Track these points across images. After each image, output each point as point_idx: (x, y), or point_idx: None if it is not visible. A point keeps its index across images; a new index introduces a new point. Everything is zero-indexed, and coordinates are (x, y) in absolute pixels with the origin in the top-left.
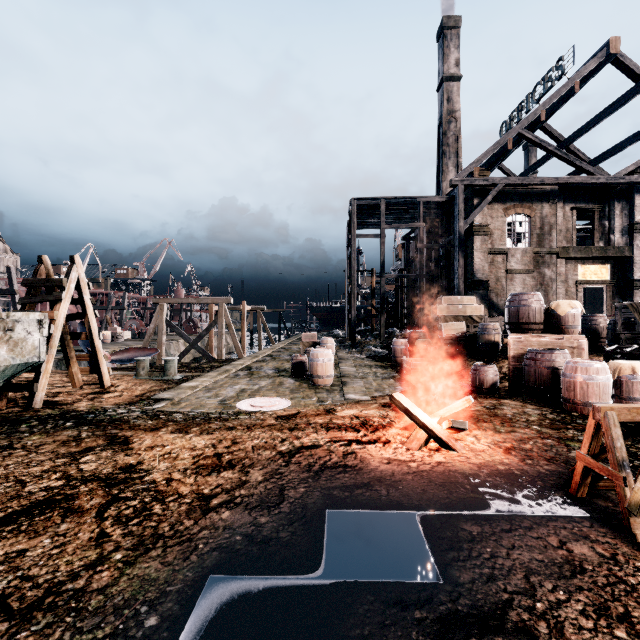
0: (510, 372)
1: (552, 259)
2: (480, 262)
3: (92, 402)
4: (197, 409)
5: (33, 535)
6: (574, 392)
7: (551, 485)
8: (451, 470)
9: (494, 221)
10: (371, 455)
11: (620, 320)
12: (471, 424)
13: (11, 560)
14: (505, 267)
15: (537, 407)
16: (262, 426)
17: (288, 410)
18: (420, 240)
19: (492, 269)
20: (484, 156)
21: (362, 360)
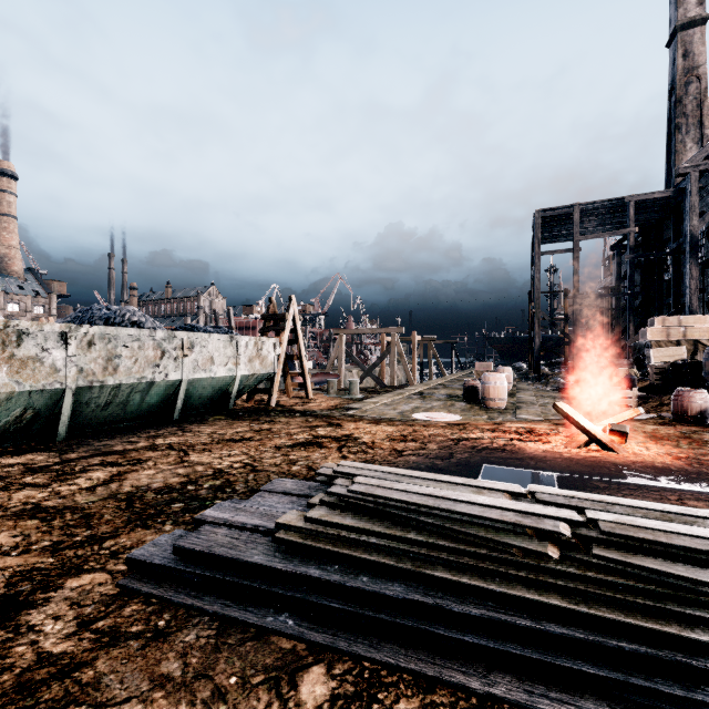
0: None
1: None
2: None
3: (303, 407)
4: (381, 416)
5: (309, 452)
6: None
7: (705, 478)
8: (602, 461)
9: None
10: (529, 447)
11: None
12: (649, 440)
13: (304, 457)
14: None
15: None
16: (435, 426)
17: (458, 421)
18: (630, 249)
19: None
20: None
21: (546, 392)
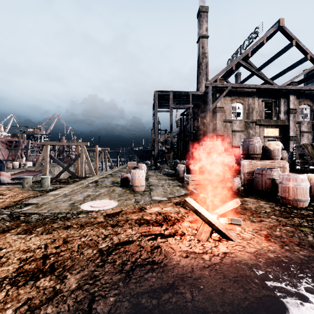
0: (245, 181)
1: (253, 125)
2: (219, 126)
3: None
4: (52, 210)
5: None
6: (288, 193)
7: None
8: (236, 261)
9: (226, 105)
10: (172, 249)
11: (297, 153)
12: (234, 216)
13: None
14: (231, 129)
15: (266, 202)
16: (92, 224)
17: (115, 209)
18: (190, 114)
19: (225, 129)
20: (222, 72)
21: (161, 176)
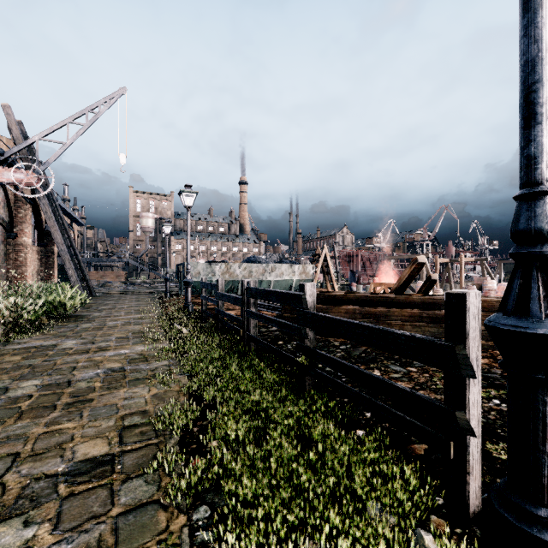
0: None
1: None
2: None
3: None
4: None
5: None
6: None
7: None
8: None
9: None
10: None
11: None
12: None
13: None
14: None
15: None
16: None
17: None
18: None
19: None
20: None
21: None
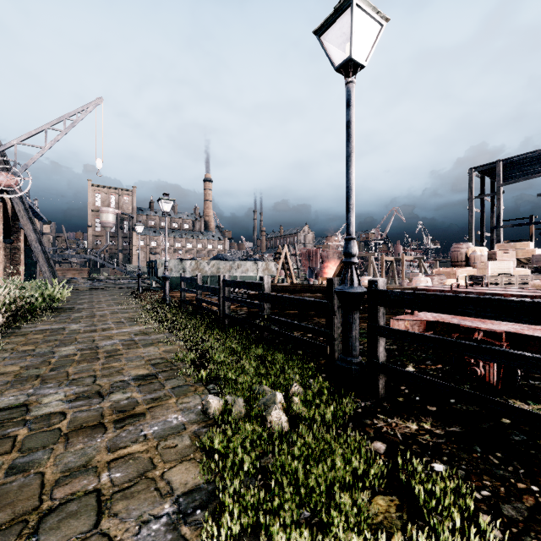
0: None
1: None
2: None
3: None
4: None
5: None
6: None
7: None
8: None
9: None
10: None
11: None
12: None
13: None
14: None
15: None
16: None
17: None
18: None
19: None
20: None
21: None
